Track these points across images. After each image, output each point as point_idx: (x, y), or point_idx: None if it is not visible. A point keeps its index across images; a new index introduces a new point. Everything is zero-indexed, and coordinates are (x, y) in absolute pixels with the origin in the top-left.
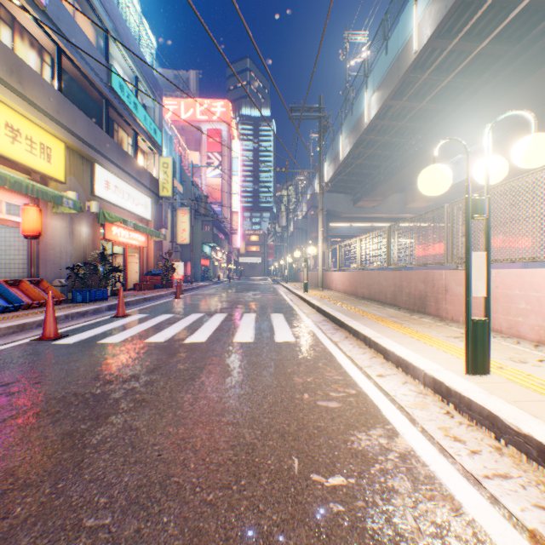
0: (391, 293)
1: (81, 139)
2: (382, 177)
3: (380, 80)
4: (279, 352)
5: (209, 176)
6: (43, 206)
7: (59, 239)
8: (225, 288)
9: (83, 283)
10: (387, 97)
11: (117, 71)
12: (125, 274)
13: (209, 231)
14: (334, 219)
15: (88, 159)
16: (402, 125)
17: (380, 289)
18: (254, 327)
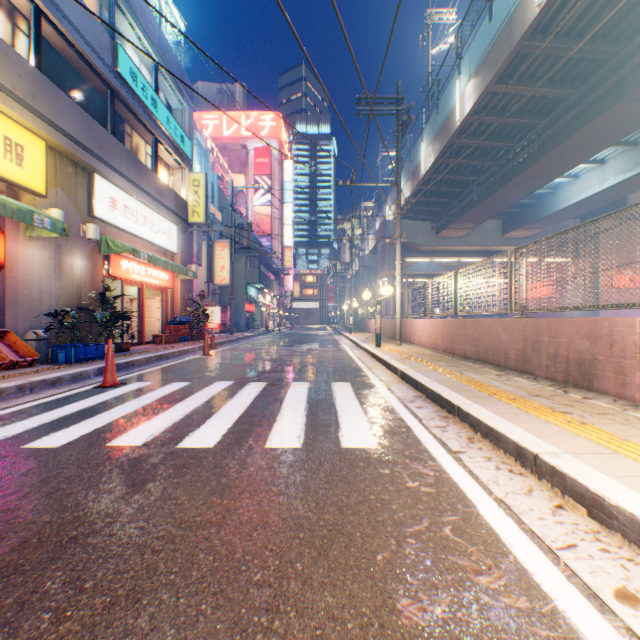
0: (517, 352)
1: (71, 137)
2: (476, 197)
3: (480, 58)
4: (351, 484)
5: (256, 204)
6: (12, 227)
7: (37, 275)
8: (272, 340)
9: (73, 336)
10: (490, 79)
11: (127, 53)
12: (141, 323)
13: (254, 269)
14: (410, 253)
15: (85, 167)
16: (508, 122)
17: (495, 345)
18: (304, 411)
